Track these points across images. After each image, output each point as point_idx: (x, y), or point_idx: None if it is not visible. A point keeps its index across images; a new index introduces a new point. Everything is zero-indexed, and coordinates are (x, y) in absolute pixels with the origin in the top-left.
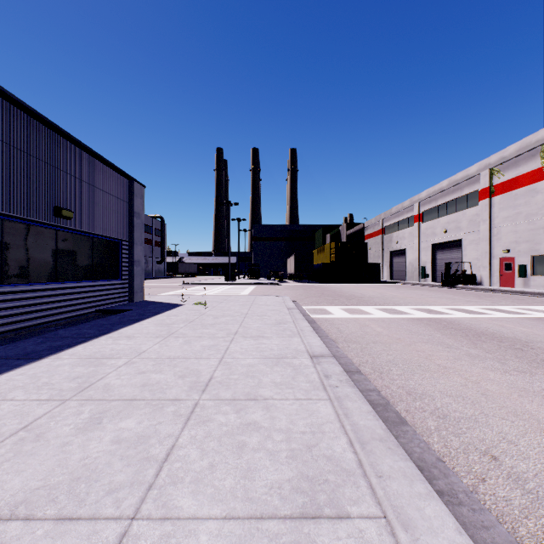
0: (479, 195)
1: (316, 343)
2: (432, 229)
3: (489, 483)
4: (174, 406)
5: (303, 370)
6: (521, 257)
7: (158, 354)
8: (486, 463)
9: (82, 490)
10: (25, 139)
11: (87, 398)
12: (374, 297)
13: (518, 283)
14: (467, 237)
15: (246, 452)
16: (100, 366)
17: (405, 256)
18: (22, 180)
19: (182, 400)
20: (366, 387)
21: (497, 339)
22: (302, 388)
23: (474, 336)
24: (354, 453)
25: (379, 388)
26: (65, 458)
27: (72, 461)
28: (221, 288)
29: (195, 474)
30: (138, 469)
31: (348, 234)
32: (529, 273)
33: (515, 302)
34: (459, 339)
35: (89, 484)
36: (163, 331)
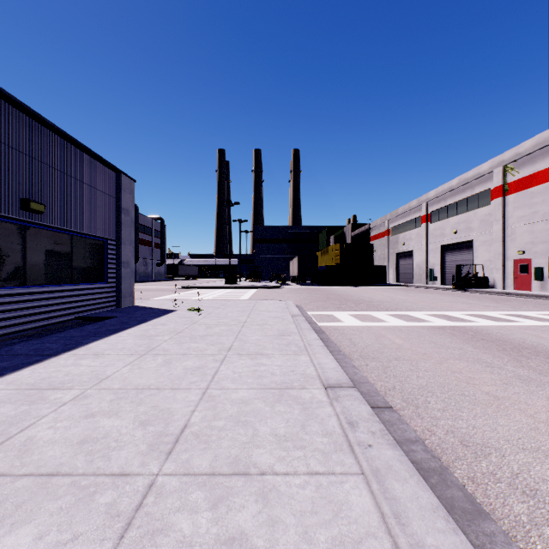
0: (492, 194)
1: (329, 365)
2: (440, 230)
3: None
4: (114, 491)
5: (315, 410)
6: (538, 258)
7: (124, 381)
8: None
9: None
10: None
11: None
12: (383, 301)
13: (534, 286)
14: (478, 238)
15: None
16: (37, 404)
17: (411, 258)
18: None
19: (130, 476)
20: (405, 434)
21: (543, 354)
22: (317, 447)
23: (513, 350)
24: None
25: (420, 433)
26: None
27: None
28: (221, 291)
29: None
30: None
31: (352, 235)
32: (546, 275)
33: (538, 307)
34: (497, 354)
35: None
36: (142, 346)
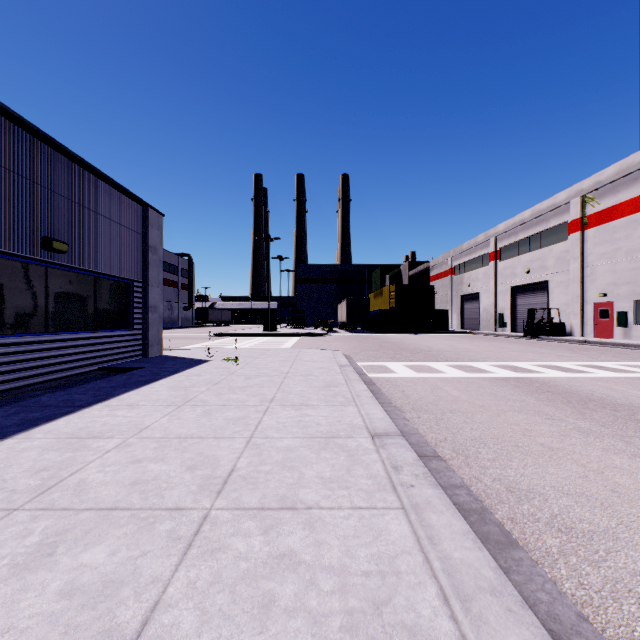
0: (569, 228)
1: (378, 415)
2: (511, 269)
3: None
4: (172, 521)
5: (361, 456)
6: (621, 302)
7: (165, 431)
8: None
9: None
10: (2, 150)
11: (46, 505)
12: (444, 350)
13: (616, 333)
14: (554, 278)
15: (275, 617)
16: (81, 451)
17: (478, 301)
18: None
19: (185, 510)
20: (450, 480)
21: (610, 407)
22: (361, 487)
23: (579, 402)
24: (451, 619)
25: (467, 480)
26: None
27: None
28: (259, 339)
29: None
30: None
31: (410, 274)
32: (630, 321)
33: (617, 357)
34: (560, 407)
35: None
36: (178, 398)
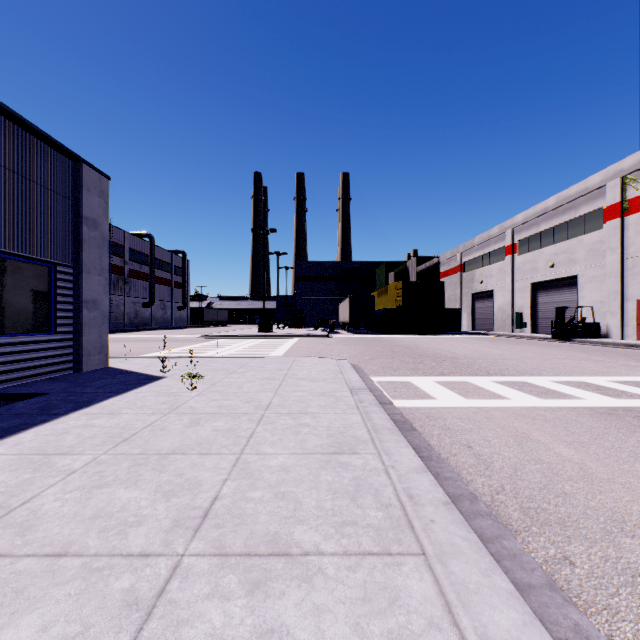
0: (605, 215)
1: None
2: (531, 264)
3: None
4: None
5: None
6: None
7: None
8: None
9: None
10: None
11: None
12: (473, 357)
13: None
14: (584, 273)
15: None
16: None
17: (491, 299)
18: None
19: None
20: None
21: None
22: None
23: None
24: None
25: None
26: None
27: None
28: (250, 342)
29: None
30: None
31: (417, 271)
32: None
33: None
34: None
35: None
36: None
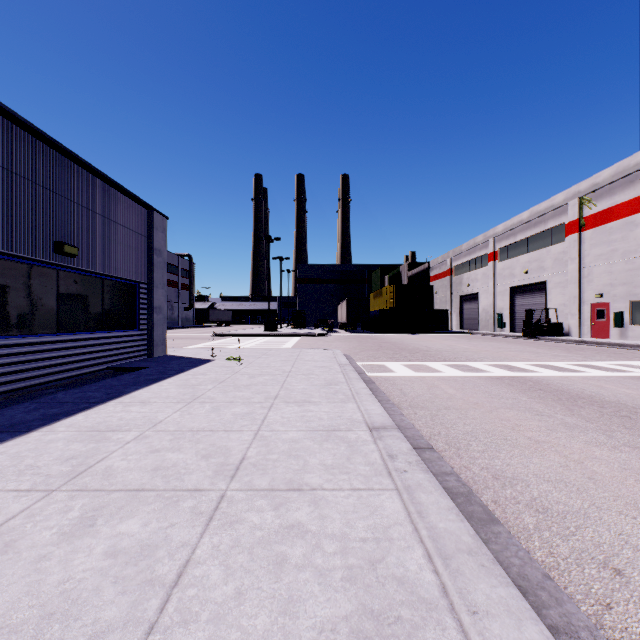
0: (567, 229)
1: (376, 411)
2: (510, 270)
3: (616, 611)
4: (193, 500)
5: (360, 447)
6: (617, 302)
7: (178, 425)
8: (609, 580)
9: (54, 635)
10: (17, 159)
11: (80, 487)
12: (442, 350)
13: (613, 334)
14: (551, 279)
15: (287, 571)
16: (103, 442)
17: (477, 301)
18: (14, 209)
19: (204, 491)
20: (441, 469)
21: (597, 404)
22: (360, 472)
23: (569, 399)
24: (434, 573)
25: (457, 469)
26: (37, 581)
27: (47, 586)
28: (260, 340)
29: (216, 608)
30: (137, 599)
31: (410, 275)
32: (626, 321)
33: (612, 356)
34: (550, 404)
35: (65, 624)
36: (186, 395)
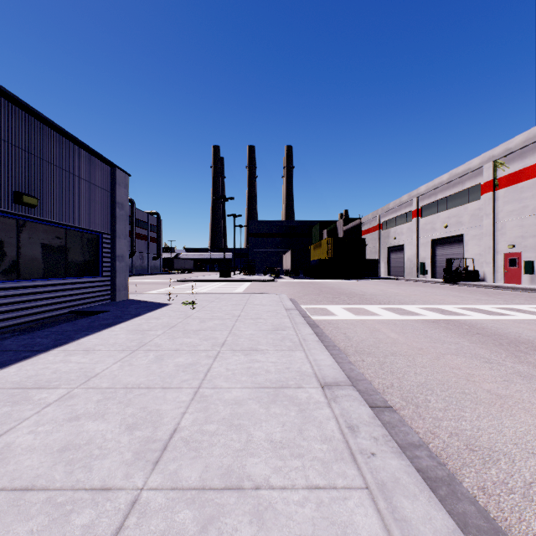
0: (482, 189)
1: (326, 361)
2: (431, 225)
3: None
4: (92, 510)
5: (313, 412)
6: (528, 252)
7: (113, 379)
8: None
9: None
10: None
11: None
12: (376, 294)
13: (524, 279)
14: (468, 232)
15: None
16: (20, 405)
17: (402, 252)
18: None
19: (112, 491)
20: (407, 438)
21: None
22: (316, 455)
23: (510, 344)
24: None
25: (423, 436)
26: None
27: None
28: (215, 285)
29: None
30: None
31: (344, 229)
32: None
33: (529, 300)
34: (494, 349)
35: None
36: (134, 342)
